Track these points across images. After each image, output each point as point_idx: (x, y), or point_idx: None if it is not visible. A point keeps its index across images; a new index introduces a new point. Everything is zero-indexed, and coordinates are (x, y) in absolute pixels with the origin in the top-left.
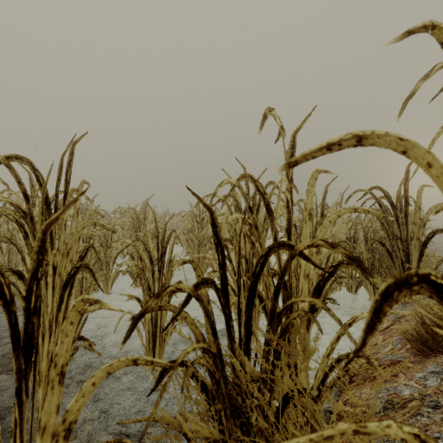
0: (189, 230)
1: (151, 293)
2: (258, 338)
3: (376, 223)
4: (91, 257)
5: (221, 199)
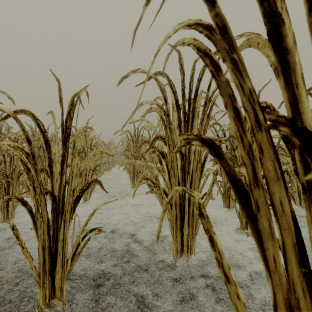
0: (126, 149)
1: (48, 190)
2: (231, 278)
3: (284, 144)
4: (17, 163)
5: (151, 77)
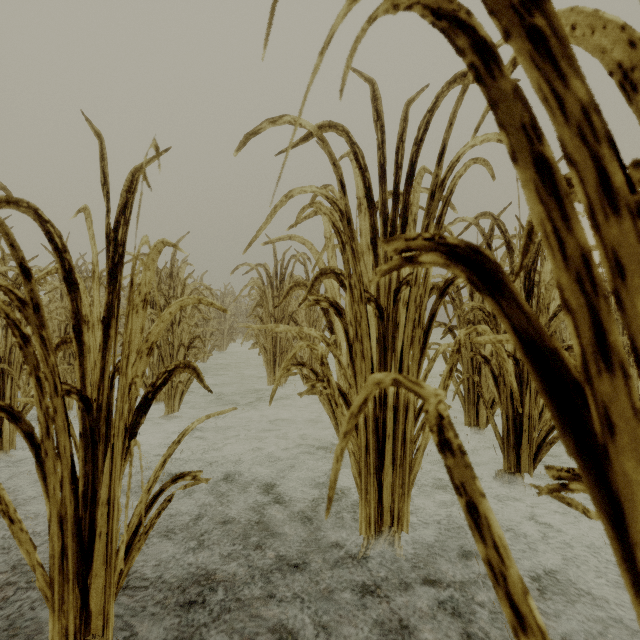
0: (257, 303)
1: (72, 386)
2: (531, 618)
3: None
4: None
5: (310, 135)
